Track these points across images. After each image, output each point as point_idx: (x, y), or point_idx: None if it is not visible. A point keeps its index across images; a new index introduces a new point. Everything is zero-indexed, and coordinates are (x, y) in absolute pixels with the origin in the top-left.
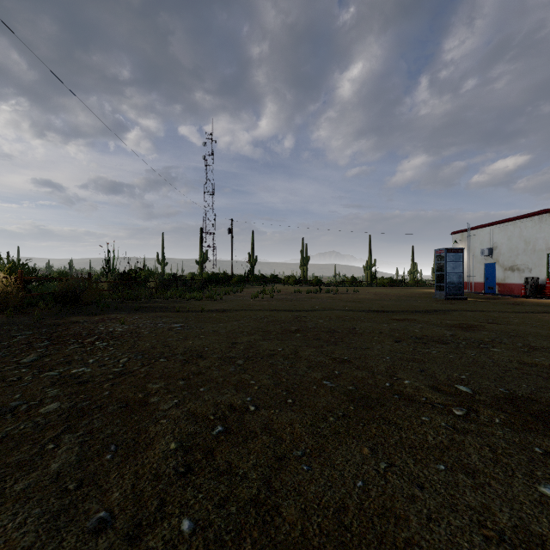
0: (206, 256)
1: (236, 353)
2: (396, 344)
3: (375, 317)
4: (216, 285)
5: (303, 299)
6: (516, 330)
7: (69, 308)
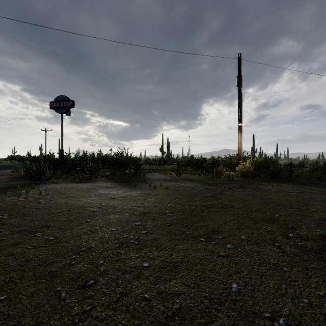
0: None
1: (282, 203)
2: None
3: None
4: None
5: None
6: None
7: (270, 179)
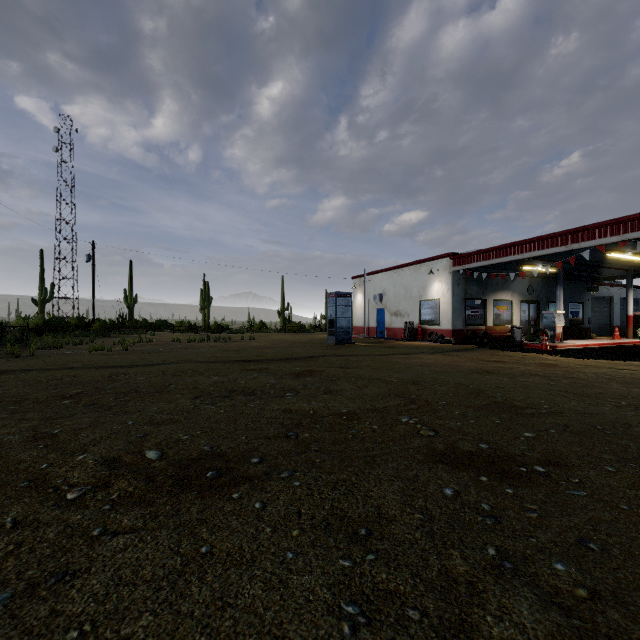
0: (51, 292)
1: None
2: (189, 401)
3: (227, 368)
4: (58, 335)
5: (172, 350)
6: (348, 373)
7: None
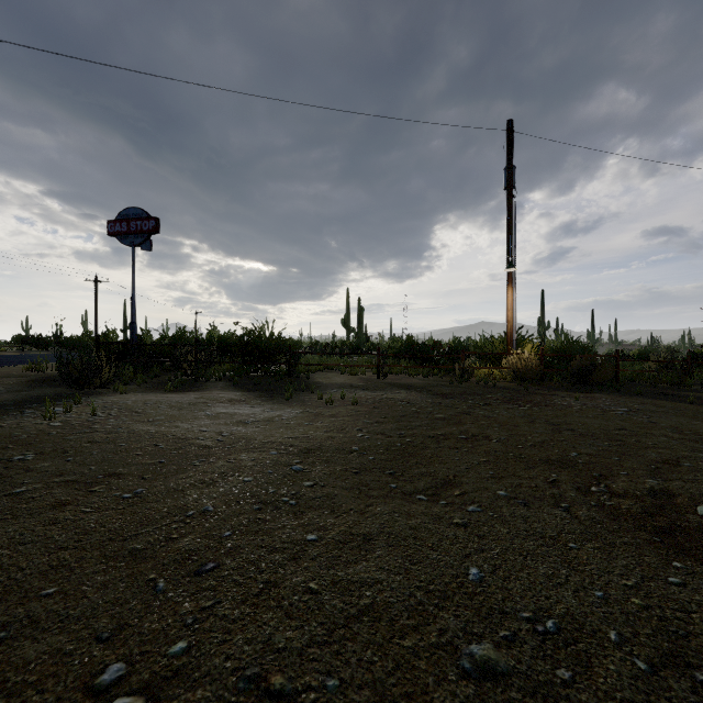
0: None
1: (588, 431)
2: None
3: None
4: None
5: None
6: None
7: (572, 384)
